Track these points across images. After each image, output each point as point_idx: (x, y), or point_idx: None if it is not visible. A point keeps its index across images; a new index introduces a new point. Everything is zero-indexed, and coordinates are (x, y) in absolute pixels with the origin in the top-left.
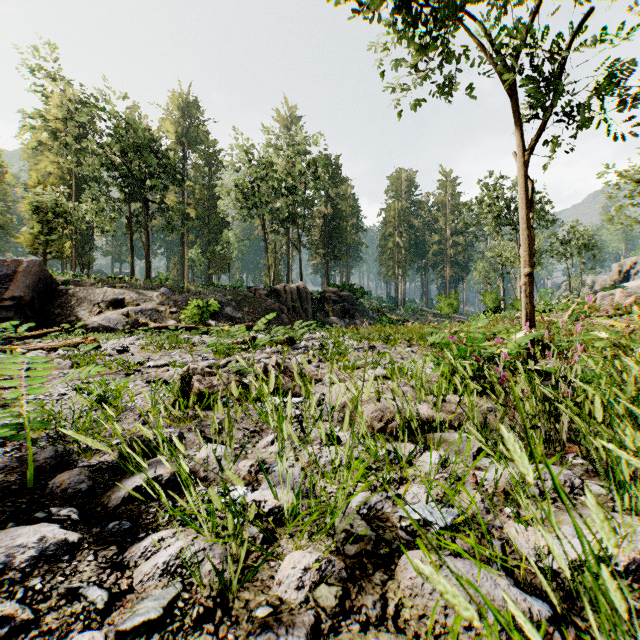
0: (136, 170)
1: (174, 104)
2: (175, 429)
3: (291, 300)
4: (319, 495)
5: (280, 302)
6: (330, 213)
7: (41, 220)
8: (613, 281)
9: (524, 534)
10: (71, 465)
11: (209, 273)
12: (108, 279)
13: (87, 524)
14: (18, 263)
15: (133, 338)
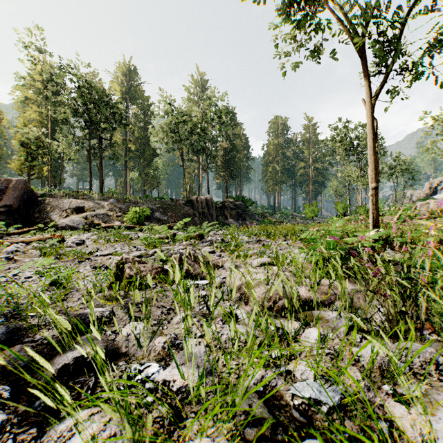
0: (93, 117)
1: (120, 71)
2: (106, 308)
3: (201, 207)
4: (221, 371)
5: (193, 209)
6: (228, 147)
7: (26, 151)
8: (425, 194)
9: (408, 417)
10: (18, 340)
11: (144, 189)
12: (73, 193)
13: (17, 402)
14: (9, 181)
15: (89, 234)
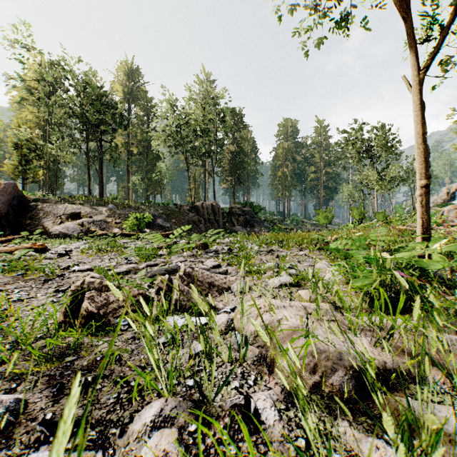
0: (91, 117)
1: (121, 70)
2: (4, 399)
3: (207, 214)
4: None
5: (199, 215)
6: (236, 150)
7: (21, 154)
8: (443, 200)
9: None
10: None
11: (147, 194)
12: (69, 198)
13: None
14: None
15: (81, 243)
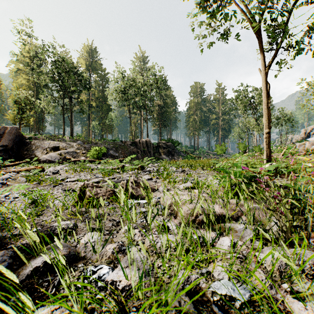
0: (65, 82)
1: (85, 50)
2: (71, 221)
3: (142, 147)
4: (156, 272)
5: (137, 148)
6: (162, 104)
7: (18, 107)
8: (302, 137)
9: (305, 312)
10: (4, 246)
11: (102, 134)
12: (51, 136)
13: None
14: (5, 128)
15: (62, 166)
